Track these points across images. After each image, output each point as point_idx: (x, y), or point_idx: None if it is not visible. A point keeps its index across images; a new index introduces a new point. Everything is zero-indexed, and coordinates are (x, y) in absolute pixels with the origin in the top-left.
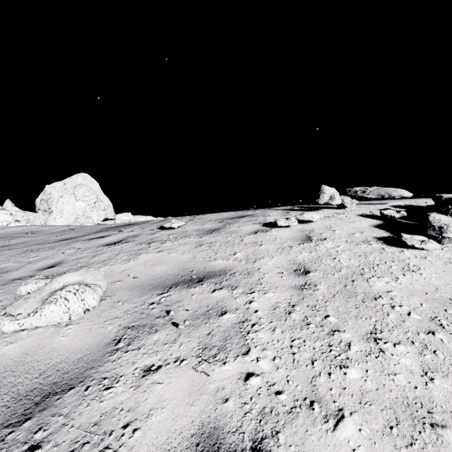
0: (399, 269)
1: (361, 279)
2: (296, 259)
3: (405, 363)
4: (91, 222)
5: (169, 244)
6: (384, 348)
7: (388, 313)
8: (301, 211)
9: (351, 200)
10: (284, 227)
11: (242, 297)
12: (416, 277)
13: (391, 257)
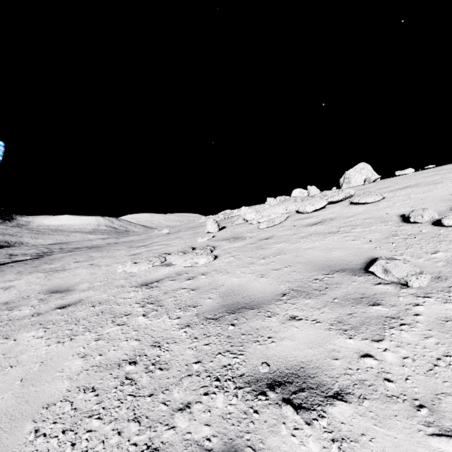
0: None
1: None
2: None
3: None
4: None
5: None
6: None
7: None
8: None
9: None
10: None
11: None
12: None
13: None
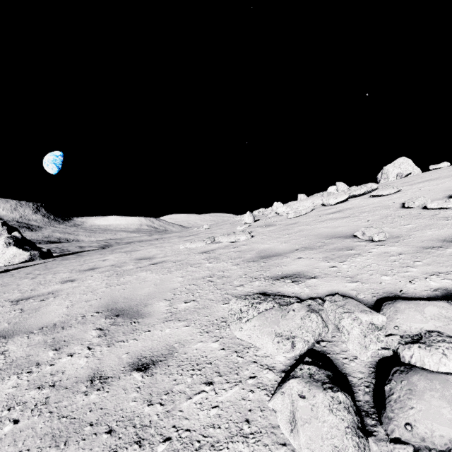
0: None
1: None
2: None
3: None
4: None
5: None
6: None
7: None
8: None
9: None
10: None
11: None
12: None
13: None
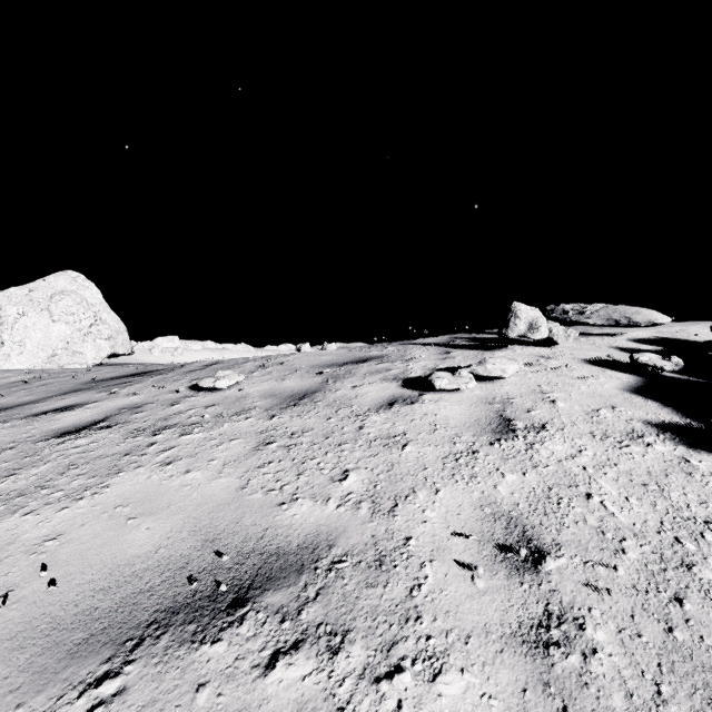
0: None
1: (698, 589)
2: (495, 499)
3: None
4: (81, 361)
5: (197, 435)
6: None
7: None
8: (473, 350)
9: (565, 330)
10: (448, 389)
11: (362, 704)
12: None
13: None
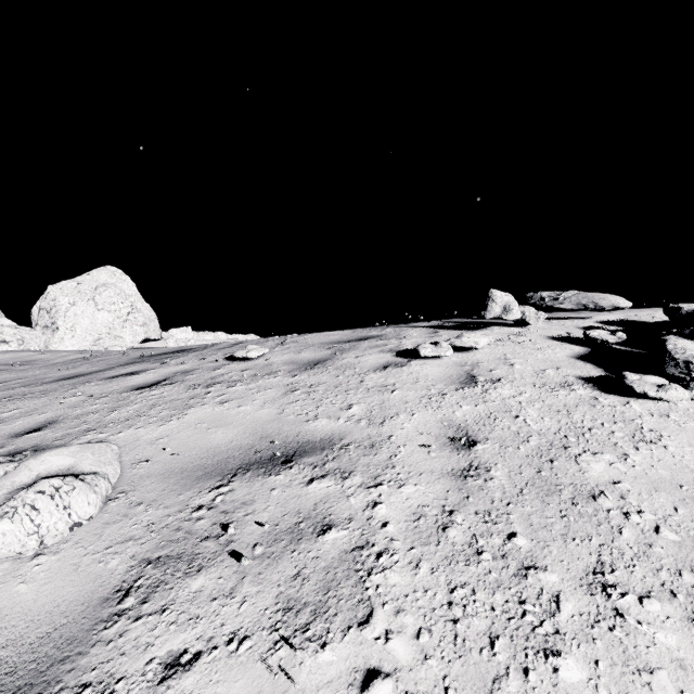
0: (627, 437)
1: (566, 457)
2: (452, 418)
3: (667, 643)
4: (122, 344)
5: (240, 387)
6: (623, 607)
7: (619, 527)
8: (458, 330)
9: (536, 312)
10: (431, 357)
11: (360, 495)
12: (658, 454)
13: (611, 414)
